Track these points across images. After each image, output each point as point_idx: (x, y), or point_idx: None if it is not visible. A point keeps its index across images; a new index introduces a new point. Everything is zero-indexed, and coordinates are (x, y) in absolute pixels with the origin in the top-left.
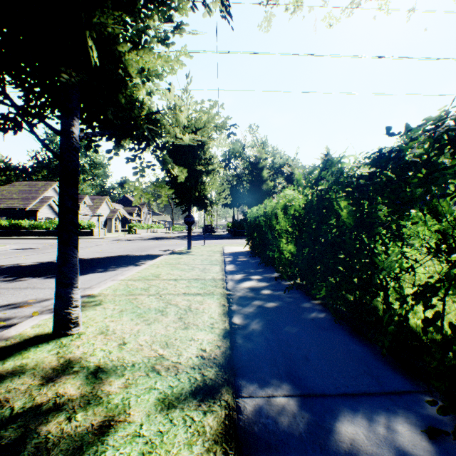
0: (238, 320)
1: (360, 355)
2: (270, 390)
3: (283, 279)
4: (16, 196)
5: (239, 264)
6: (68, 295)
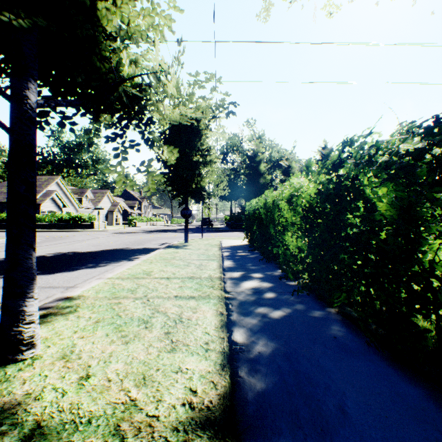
0: (239, 337)
1: (420, 404)
2: None
3: (288, 278)
4: None
5: (237, 260)
6: (18, 308)
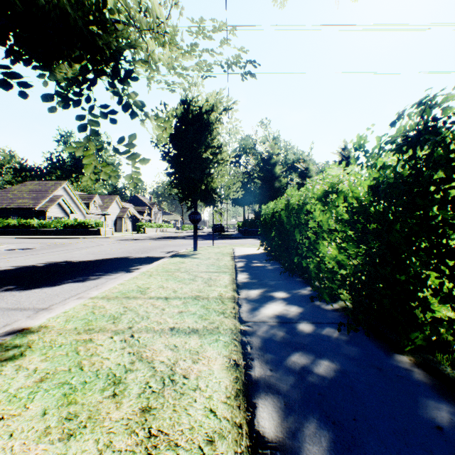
0: (268, 423)
1: None
2: None
3: (321, 300)
4: (27, 195)
5: (254, 272)
6: None
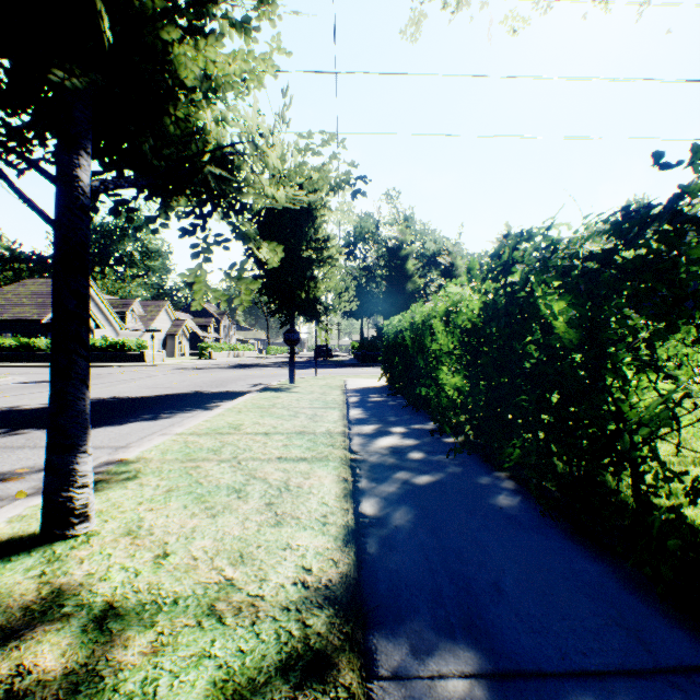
0: (370, 508)
1: (597, 581)
2: (433, 660)
3: (443, 433)
4: (28, 301)
5: (370, 408)
6: (67, 466)
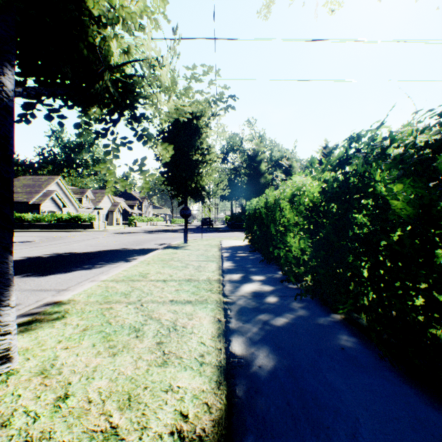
0: (238, 348)
1: None
2: None
3: (289, 281)
4: (20, 190)
5: (237, 261)
6: None
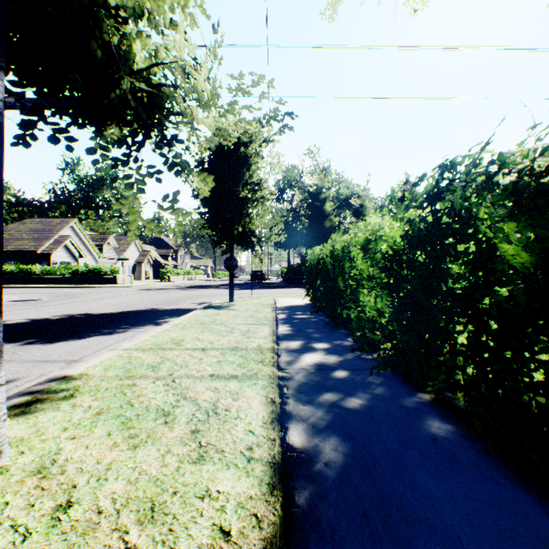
0: (297, 438)
1: None
2: None
3: (363, 350)
4: (26, 236)
5: (296, 324)
6: None
